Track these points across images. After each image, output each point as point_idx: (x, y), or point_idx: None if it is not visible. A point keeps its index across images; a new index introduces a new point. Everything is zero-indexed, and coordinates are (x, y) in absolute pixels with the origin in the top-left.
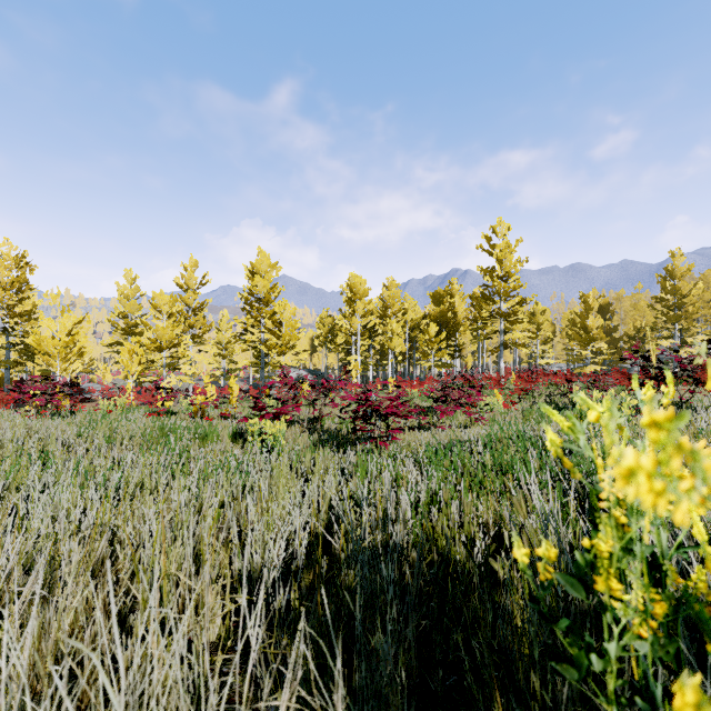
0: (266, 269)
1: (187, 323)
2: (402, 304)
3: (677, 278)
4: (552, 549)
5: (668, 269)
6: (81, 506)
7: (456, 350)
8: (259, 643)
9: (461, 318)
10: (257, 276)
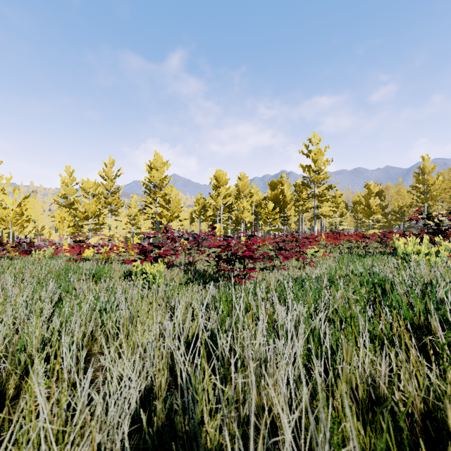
0: (159, 165)
1: (106, 201)
2: (250, 190)
3: (426, 173)
4: None
5: (420, 168)
6: None
7: (285, 220)
8: None
9: (288, 199)
10: (153, 169)
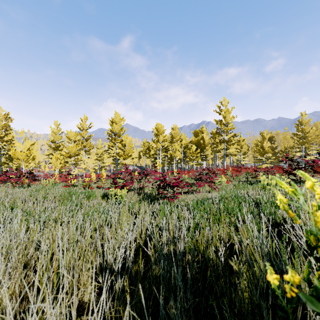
0: (118, 120)
1: (82, 145)
2: (180, 137)
3: (303, 125)
4: (295, 275)
5: (299, 121)
6: (23, 231)
7: (204, 157)
8: (107, 308)
9: (206, 143)
10: (114, 123)
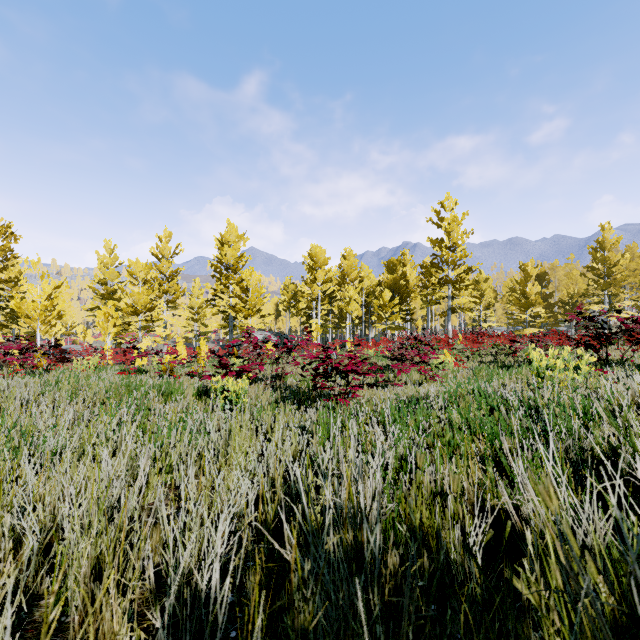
0: (234, 239)
1: (161, 289)
2: (359, 273)
3: (606, 249)
4: None
5: (598, 241)
6: None
7: (407, 314)
8: None
9: (412, 285)
10: (226, 245)
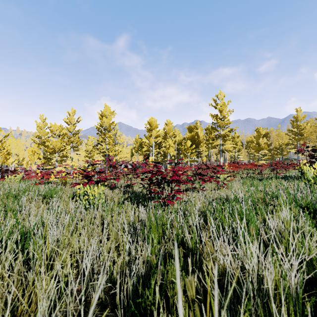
0: (108, 114)
1: (69, 140)
2: (174, 132)
3: (298, 121)
4: None
5: (295, 117)
6: None
7: (199, 154)
8: None
9: (201, 139)
10: (104, 117)
